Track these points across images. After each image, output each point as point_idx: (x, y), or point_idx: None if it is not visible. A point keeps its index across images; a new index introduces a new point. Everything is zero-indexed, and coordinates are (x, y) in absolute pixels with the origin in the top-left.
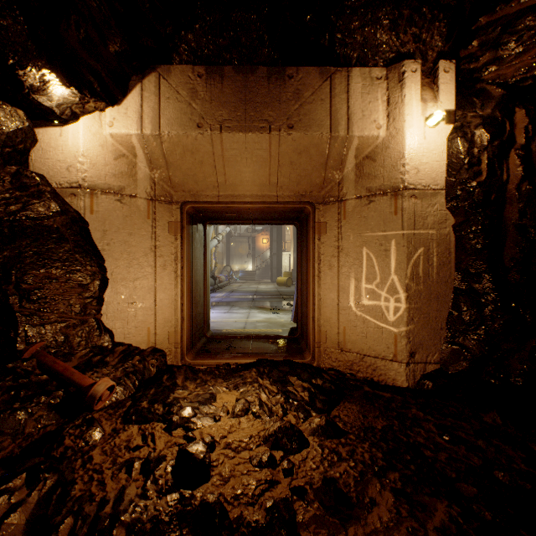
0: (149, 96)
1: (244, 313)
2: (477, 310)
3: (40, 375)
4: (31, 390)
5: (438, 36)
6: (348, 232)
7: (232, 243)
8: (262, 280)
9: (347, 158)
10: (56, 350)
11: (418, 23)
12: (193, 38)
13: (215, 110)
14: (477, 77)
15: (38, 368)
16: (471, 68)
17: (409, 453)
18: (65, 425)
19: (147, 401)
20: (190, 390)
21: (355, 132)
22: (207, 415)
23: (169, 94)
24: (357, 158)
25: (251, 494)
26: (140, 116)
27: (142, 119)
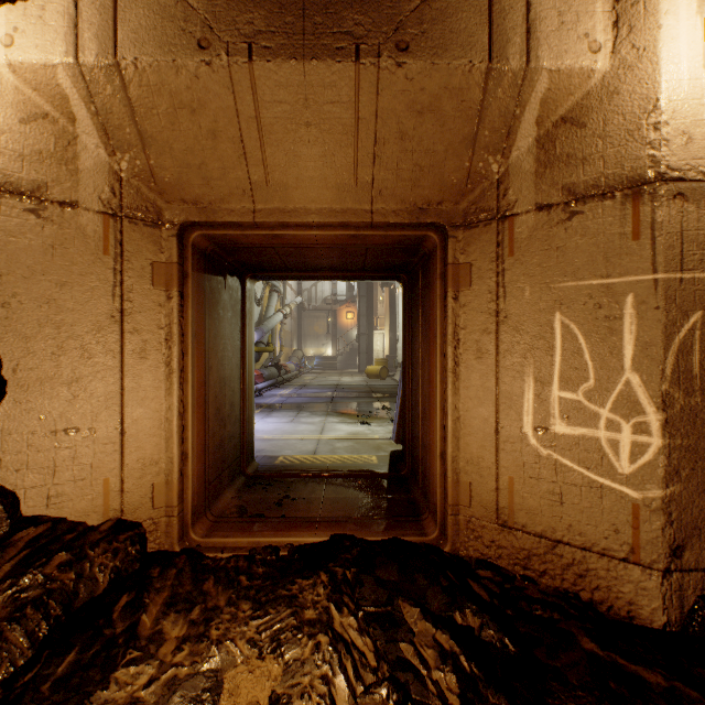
0: None
1: (316, 424)
2: None
3: None
4: None
5: None
6: (520, 281)
7: (305, 318)
8: (346, 370)
9: (519, 125)
10: None
11: None
12: None
13: (238, 12)
14: None
15: None
16: None
17: None
18: None
19: None
20: (159, 661)
21: (543, 60)
22: None
23: None
24: (540, 125)
25: None
26: (72, 24)
27: (78, 30)
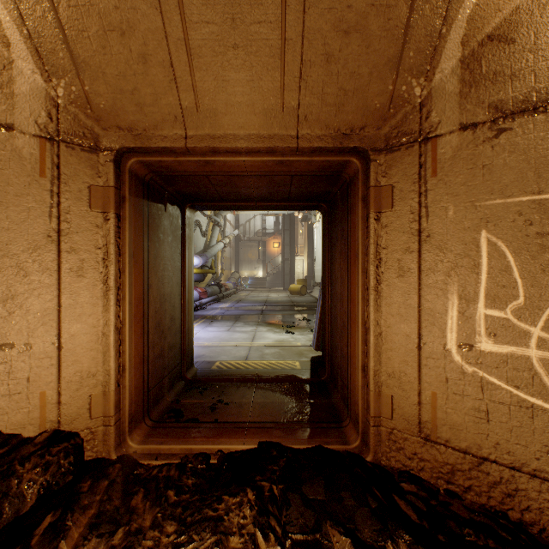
0: None
1: (248, 332)
2: None
3: None
4: None
5: None
6: (444, 201)
7: (241, 247)
8: (273, 288)
9: (444, 45)
10: None
11: None
12: None
13: None
14: None
15: None
16: None
17: None
18: None
19: None
20: None
21: None
22: None
23: None
24: (465, 45)
25: None
26: None
27: None
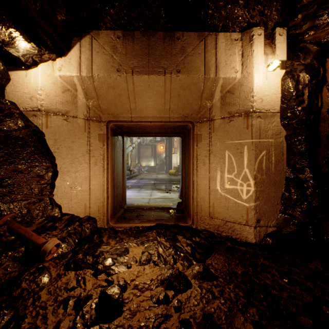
0: (85, 51)
1: (148, 193)
2: (301, 192)
3: (9, 237)
4: (1, 247)
5: (275, 12)
6: (216, 140)
7: (141, 149)
8: (160, 172)
9: (215, 92)
10: (21, 219)
11: (262, 3)
12: (114, 12)
13: (129, 60)
14: (301, 39)
15: (7, 231)
16: (296, 33)
17: (261, 292)
18: (23, 272)
19: (82, 254)
20: (111, 246)
21: (221, 75)
22: (122, 264)
23: (98, 49)
24: (221, 92)
25: (151, 326)
26: (79, 64)
27: (80, 66)
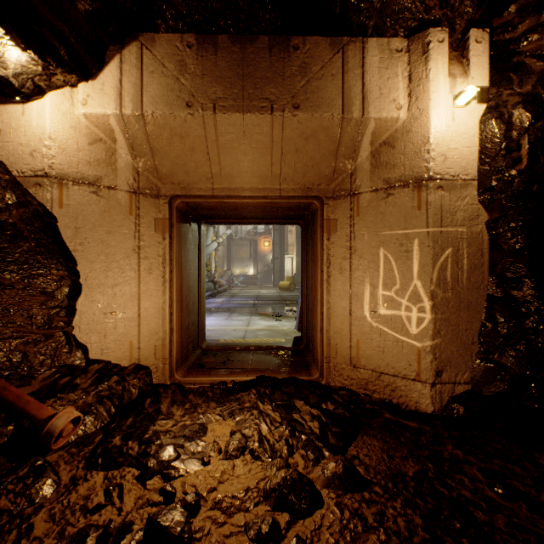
0: (130, 70)
1: (244, 320)
2: (517, 321)
3: None
4: None
5: (469, 0)
6: (362, 230)
7: (233, 246)
8: (264, 285)
9: (361, 145)
10: (10, 372)
11: None
12: None
13: (208, 87)
14: (514, 49)
15: None
16: (506, 39)
17: (456, 517)
18: (4, 477)
19: (121, 436)
20: (175, 420)
21: (371, 113)
22: (193, 456)
23: (153, 67)
24: (372, 145)
25: None
26: (119, 93)
27: (122, 96)
